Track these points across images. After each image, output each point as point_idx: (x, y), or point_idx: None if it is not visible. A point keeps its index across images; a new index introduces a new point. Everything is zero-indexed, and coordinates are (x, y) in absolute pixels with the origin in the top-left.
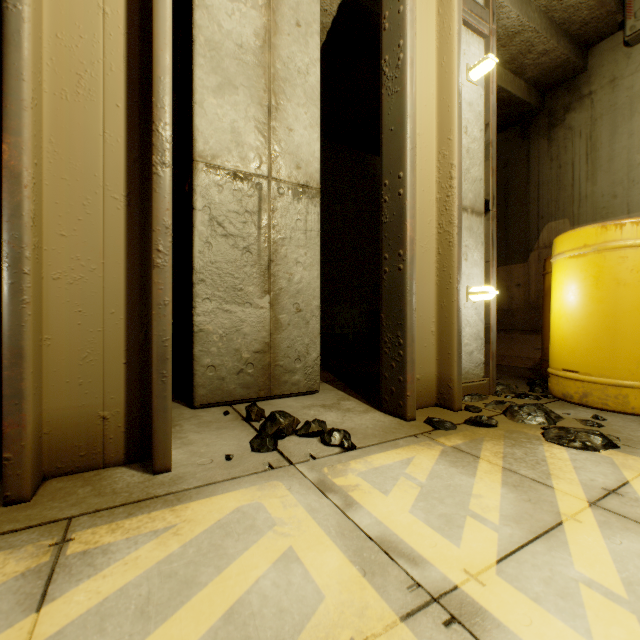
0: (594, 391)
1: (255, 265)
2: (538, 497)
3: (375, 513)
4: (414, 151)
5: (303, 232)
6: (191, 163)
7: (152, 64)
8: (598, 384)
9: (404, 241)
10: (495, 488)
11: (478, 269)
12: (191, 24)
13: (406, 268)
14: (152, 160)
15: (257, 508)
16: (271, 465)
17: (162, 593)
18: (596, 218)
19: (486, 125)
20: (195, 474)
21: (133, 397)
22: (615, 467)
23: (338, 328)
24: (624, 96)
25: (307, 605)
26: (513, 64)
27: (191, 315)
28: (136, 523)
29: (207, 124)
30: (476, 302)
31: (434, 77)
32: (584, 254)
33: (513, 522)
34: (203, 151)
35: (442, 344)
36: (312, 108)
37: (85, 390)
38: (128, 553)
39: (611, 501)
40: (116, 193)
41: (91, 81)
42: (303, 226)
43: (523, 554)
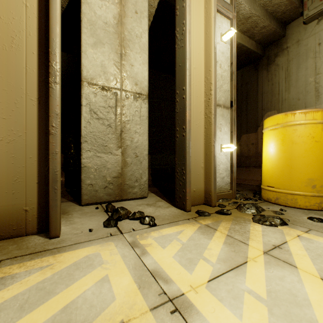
0: (281, 197)
1: (113, 133)
2: (239, 249)
3: (155, 257)
4: (190, 76)
5: (139, 117)
6: (80, 82)
7: (50, 32)
8: (283, 193)
9: (185, 121)
10: (219, 245)
11: (227, 135)
12: (80, 12)
13: (186, 135)
14: (50, 80)
15: (97, 255)
16: (111, 234)
17: (34, 298)
18: (290, 110)
19: (231, 63)
20: (71, 238)
21: (42, 200)
22: (283, 234)
23: (163, 165)
24: (303, 49)
25: (105, 303)
26: (248, 33)
27: (80, 159)
28: (33, 263)
29: (88, 62)
30: (226, 152)
31: (203, 39)
32: (277, 128)
33: (222, 262)
34: (86, 76)
35: (206, 173)
36: (143, 54)
37: (16, 196)
38: (24, 278)
39: (275, 251)
40: (32, 97)
41: (19, 40)
42: (139, 114)
43: (222, 277)
